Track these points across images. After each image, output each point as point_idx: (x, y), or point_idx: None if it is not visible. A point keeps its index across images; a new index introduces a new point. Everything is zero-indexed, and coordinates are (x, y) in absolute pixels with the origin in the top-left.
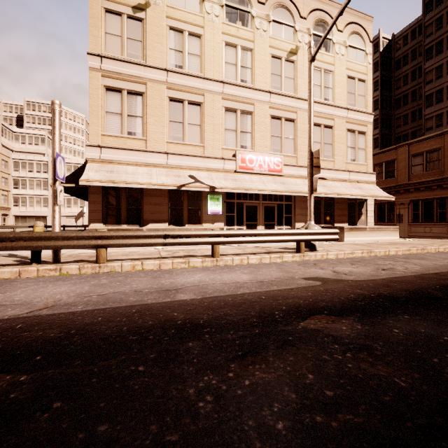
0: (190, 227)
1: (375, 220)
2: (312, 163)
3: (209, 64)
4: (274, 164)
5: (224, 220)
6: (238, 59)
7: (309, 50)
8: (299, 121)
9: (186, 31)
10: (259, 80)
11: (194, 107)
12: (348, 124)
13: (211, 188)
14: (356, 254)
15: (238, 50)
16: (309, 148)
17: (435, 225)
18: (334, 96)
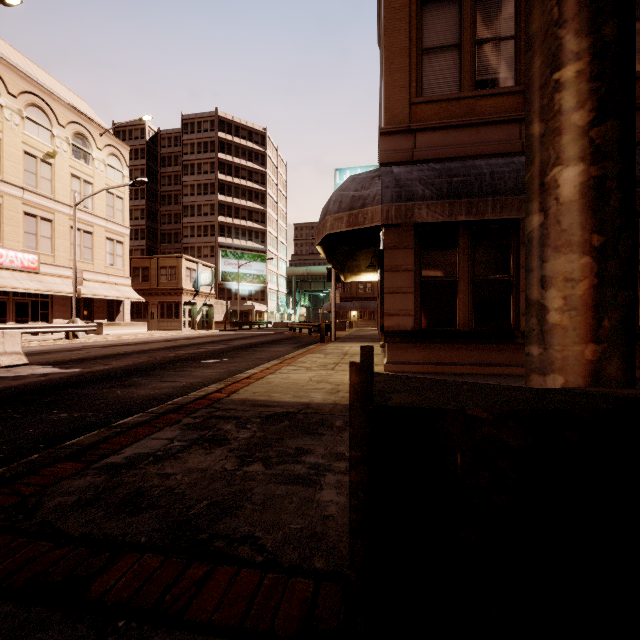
0: None
1: (134, 316)
2: (77, 278)
3: None
4: (29, 261)
5: None
6: None
7: (75, 197)
8: (57, 222)
9: None
10: (10, 173)
11: None
12: (108, 233)
13: None
14: (109, 339)
15: None
16: (75, 267)
17: (173, 321)
18: (94, 206)
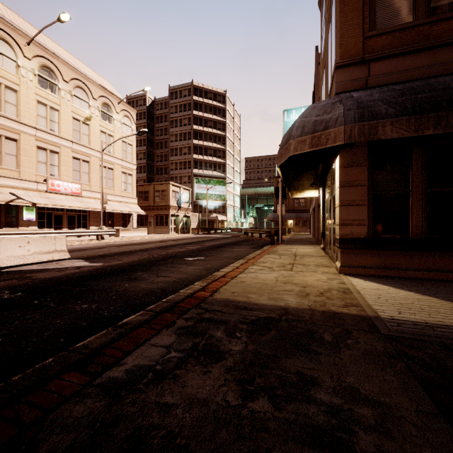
0: (22, 230)
1: (139, 224)
2: (103, 199)
3: (24, 113)
4: (76, 188)
5: (37, 224)
6: (48, 115)
7: (102, 145)
8: (92, 163)
9: (4, 84)
10: (64, 132)
11: (11, 142)
12: (123, 169)
13: (33, 204)
14: (123, 240)
15: (48, 108)
16: (102, 191)
17: (164, 227)
18: (114, 151)
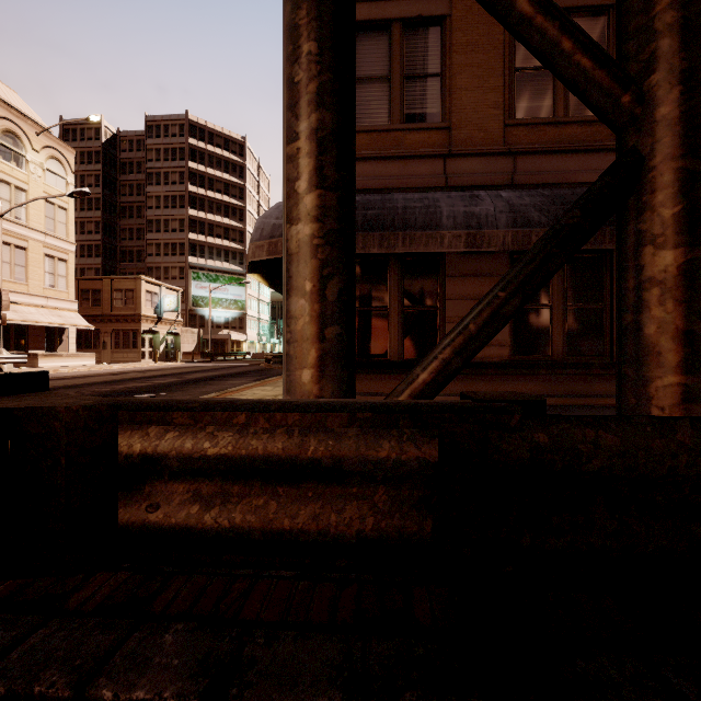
0: None
1: (82, 346)
2: (2, 301)
3: None
4: None
5: None
6: None
7: None
8: None
9: None
10: None
11: None
12: (47, 249)
13: None
14: None
15: None
16: None
17: (131, 351)
18: (28, 217)
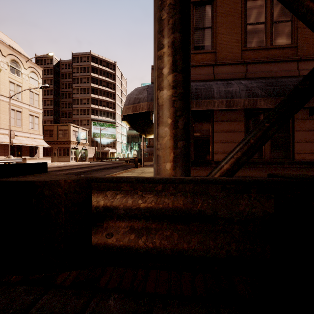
0: None
1: (45, 155)
2: (11, 134)
3: None
4: None
5: None
6: None
7: (10, 93)
8: (1, 106)
9: None
10: None
11: None
12: (30, 112)
13: None
14: None
15: None
16: (10, 129)
17: (66, 157)
18: (22, 98)
